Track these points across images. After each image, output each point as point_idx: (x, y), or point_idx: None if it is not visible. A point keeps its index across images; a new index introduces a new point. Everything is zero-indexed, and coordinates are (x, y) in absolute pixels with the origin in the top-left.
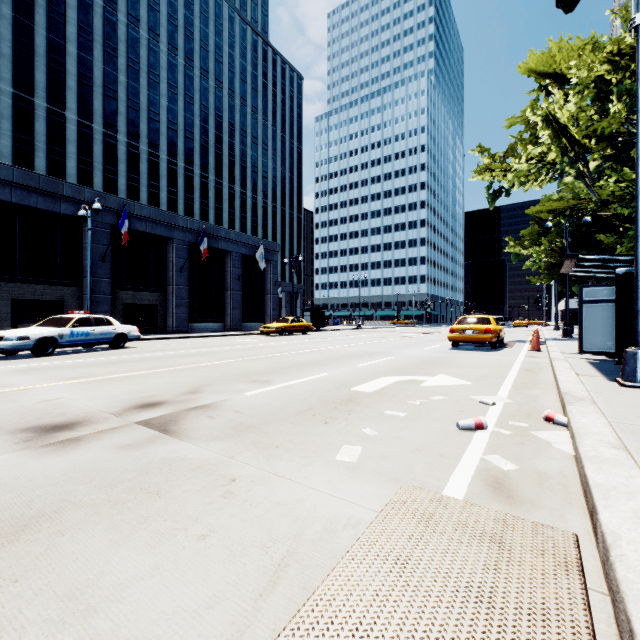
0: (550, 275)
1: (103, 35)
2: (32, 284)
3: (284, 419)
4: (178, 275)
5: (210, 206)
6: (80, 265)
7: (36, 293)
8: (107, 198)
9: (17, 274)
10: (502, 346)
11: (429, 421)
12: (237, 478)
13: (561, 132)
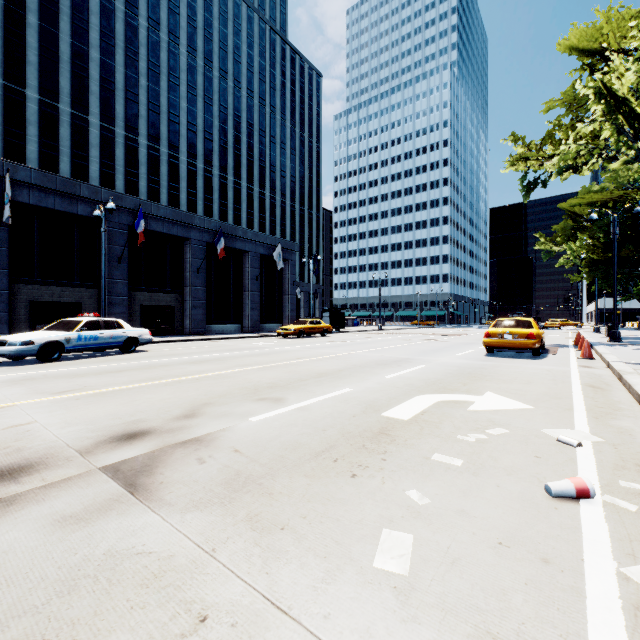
0: (592, 272)
1: (125, 40)
2: (50, 286)
3: (296, 467)
4: (195, 276)
5: (229, 207)
6: (97, 266)
7: (54, 295)
8: (124, 198)
9: (35, 276)
10: (544, 352)
11: (499, 476)
12: (210, 613)
13: (617, 108)
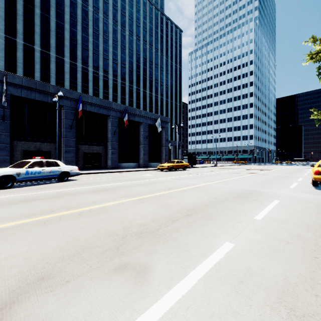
0: None
1: (81, 18)
2: (34, 142)
3: None
4: (112, 136)
5: (134, 101)
6: (59, 131)
7: (36, 147)
8: (73, 93)
9: (26, 136)
10: None
11: None
12: None
13: None
